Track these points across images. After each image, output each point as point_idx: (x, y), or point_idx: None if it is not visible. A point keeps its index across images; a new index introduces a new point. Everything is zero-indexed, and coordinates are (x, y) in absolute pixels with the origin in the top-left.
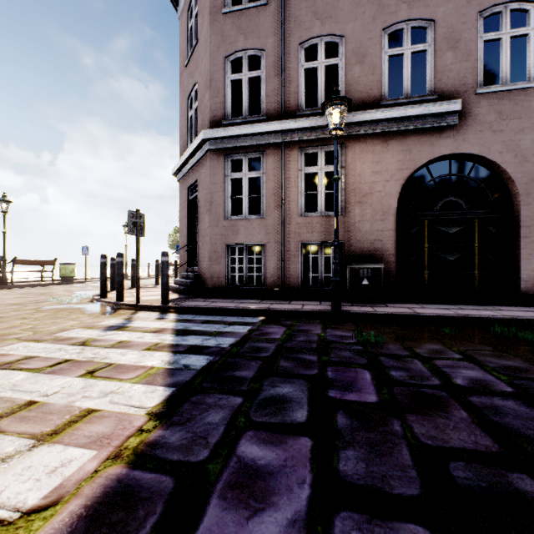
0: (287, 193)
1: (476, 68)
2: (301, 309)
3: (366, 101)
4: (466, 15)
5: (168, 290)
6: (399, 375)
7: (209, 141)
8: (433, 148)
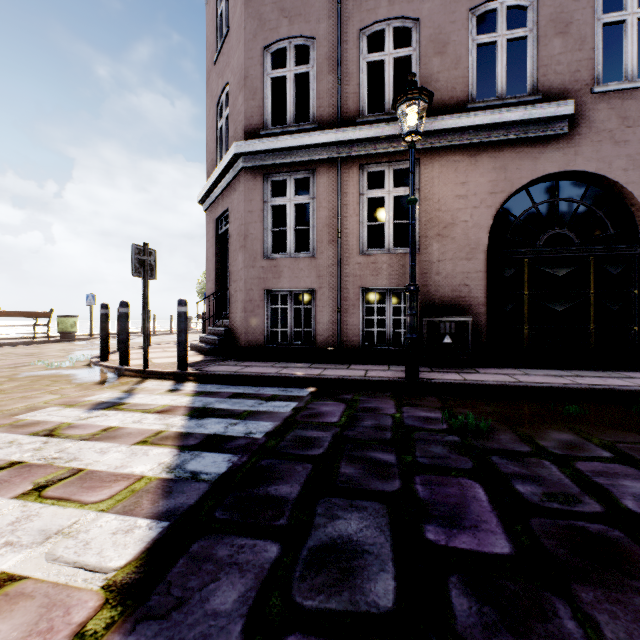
0: (344, 224)
1: (593, 59)
2: (365, 378)
3: (448, 103)
4: None
5: (186, 351)
6: (530, 491)
7: (242, 156)
8: (536, 164)
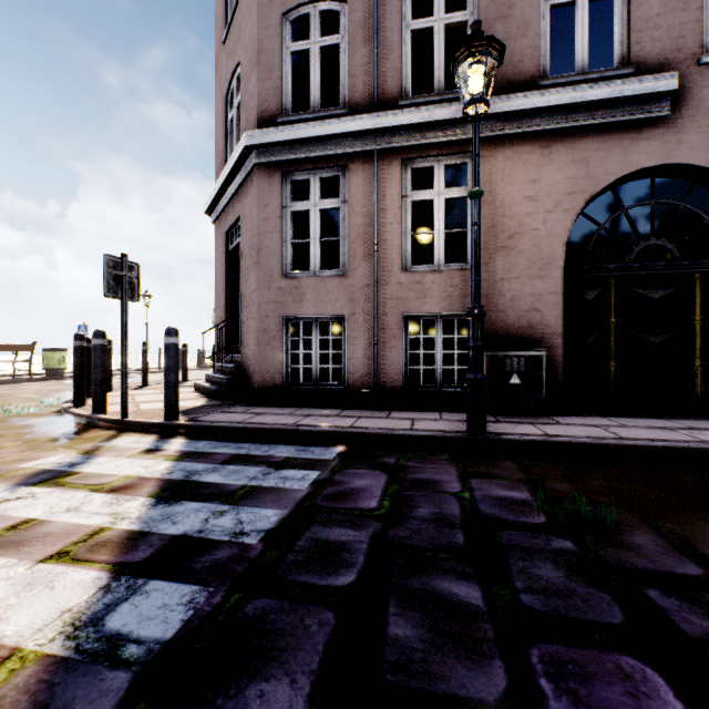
0: (383, 234)
1: (701, 21)
2: (412, 432)
3: (514, 80)
4: None
5: (177, 395)
6: None
7: (255, 150)
8: (627, 156)
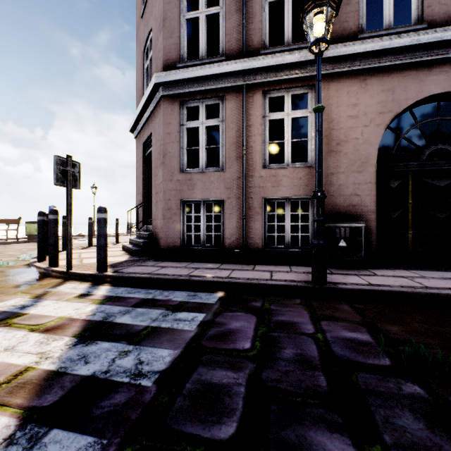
0: (249, 143)
1: None
2: (272, 282)
3: (341, 35)
4: None
5: (105, 254)
6: None
7: (162, 86)
8: (421, 86)
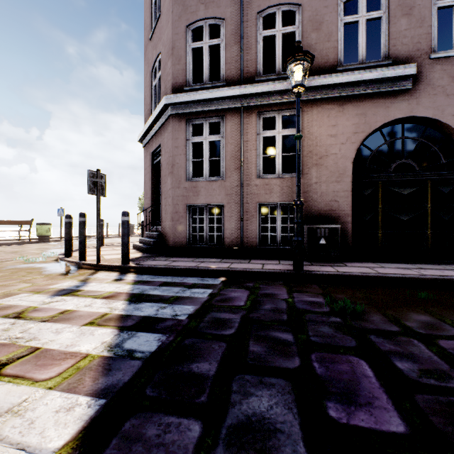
0: (246, 156)
1: (430, 33)
2: (263, 270)
3: (322, 67)
4: None
5: (128, 250)
6: (408, 368)
7: (170, 106)
8: (387, 111)
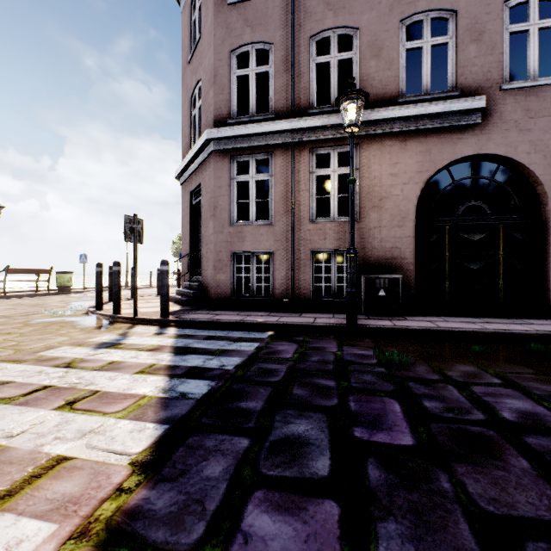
0: (297, 198)
1: (502, 61)
2: (314, 324)
3: (383, 98)
4: (491, 5)
5: (168, 302)
6: (434, 406)
7: (213, 141)
8: (455, 148)
